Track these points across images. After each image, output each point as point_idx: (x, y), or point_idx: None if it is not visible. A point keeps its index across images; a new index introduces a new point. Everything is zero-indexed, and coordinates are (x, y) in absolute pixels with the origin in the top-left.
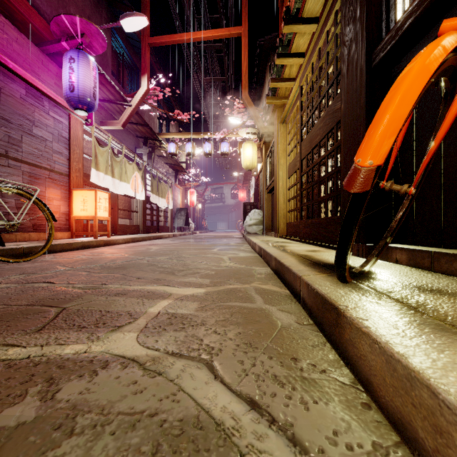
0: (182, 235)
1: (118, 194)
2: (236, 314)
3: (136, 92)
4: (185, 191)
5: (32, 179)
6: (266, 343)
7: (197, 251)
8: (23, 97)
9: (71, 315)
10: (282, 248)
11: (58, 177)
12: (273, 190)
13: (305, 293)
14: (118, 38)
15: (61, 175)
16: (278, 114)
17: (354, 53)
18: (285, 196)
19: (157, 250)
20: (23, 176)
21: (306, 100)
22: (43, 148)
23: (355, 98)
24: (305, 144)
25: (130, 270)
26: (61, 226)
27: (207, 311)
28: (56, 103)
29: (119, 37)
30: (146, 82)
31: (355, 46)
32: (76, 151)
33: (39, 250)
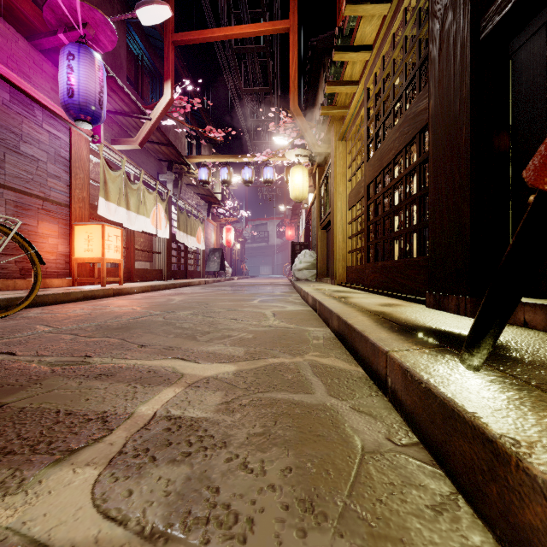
0: (216, 281)
1: (136, 231)
2: (283, 419)
3: (157, 103)
4: (220, 228)
5: (19, 210)
6: (342, 498)
7: (232, 303)
8: (6, 103)
9: (2, 423)
10: (345, 300)
11: (54, 208)
12: (328, 225)
13: (399, 383)
14: (135, 37)
15: (58, 205)
16: (335, 129)
17: (451, 23)
18: (344, 232)
19: (180, 301)
20: (6, 206)
21: (374, 105)
22: (35, 171)
23: (453, 88)
24: (374, 163)
25: (134, 333)
26: (59, 271)
27: (234, 412)
28: (52, 113)
29: (137, 35)
30: (169, 90)
31: (453, 14)
32: (79, 176)
33: (19, 303)
